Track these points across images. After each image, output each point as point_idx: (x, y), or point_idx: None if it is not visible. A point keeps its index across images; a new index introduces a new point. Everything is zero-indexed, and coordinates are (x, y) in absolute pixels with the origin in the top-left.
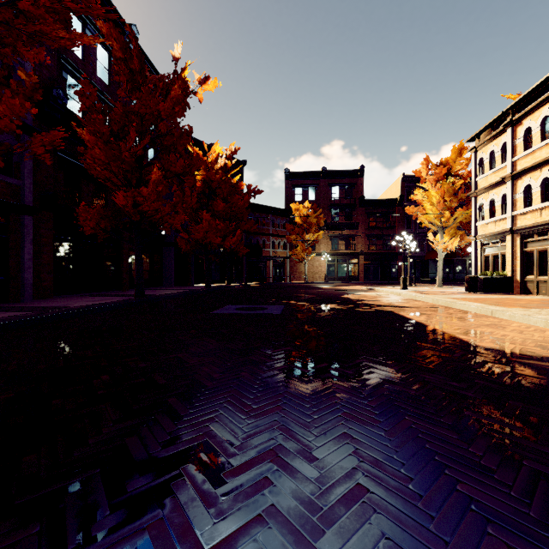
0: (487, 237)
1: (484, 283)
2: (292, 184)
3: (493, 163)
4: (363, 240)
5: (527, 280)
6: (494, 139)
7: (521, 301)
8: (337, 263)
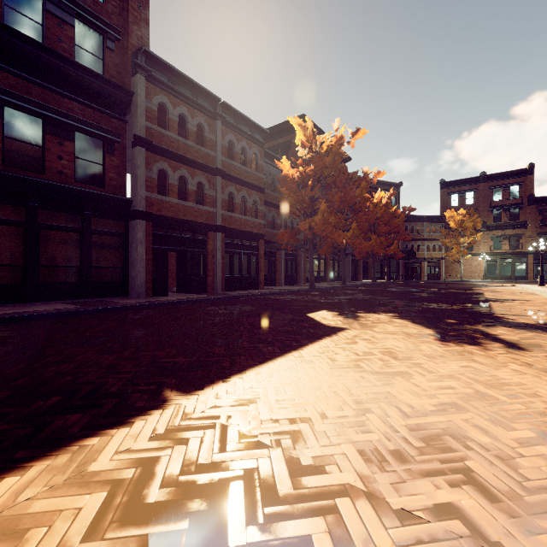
0: None
1: None
2: (447, 192)
3: None
4: (532, 239)
5: None
6: None
7: None
8: (499, 263)
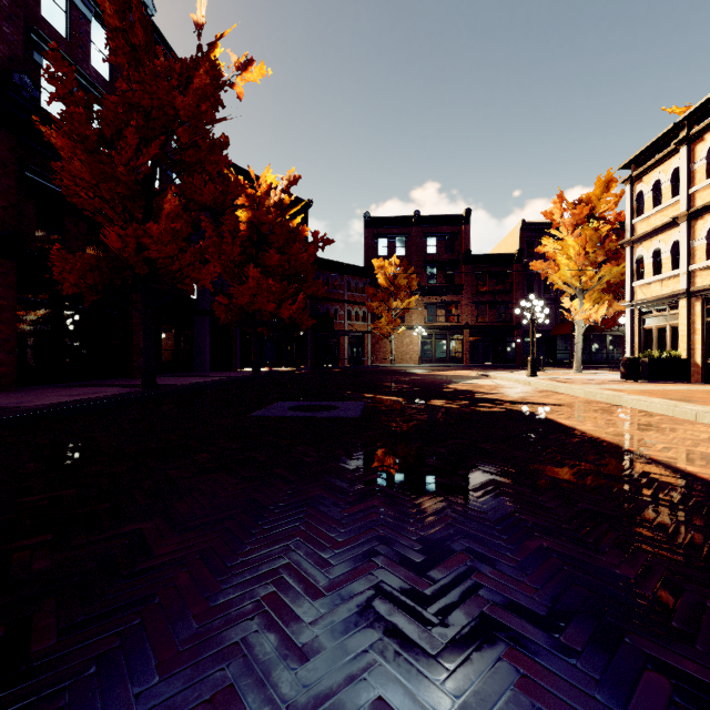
0: (650, 302)
1: (649, 367)
2: (373, 234)
3: (658, 198)
4: (469, 309)
5: None
6: (660, 164)
7: None
8: (434, 340)
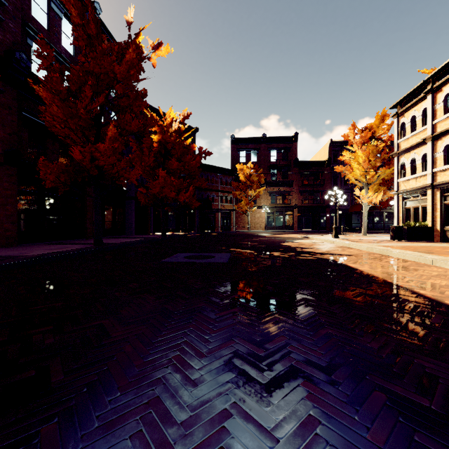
0: (409, 191)
1: (408, 232)
2: (237, 148)
3: (414, 126)
4: (297, 195)
5: (446, 229)
6: (415, 105)
7: (448, 249)
8: (275, 215)
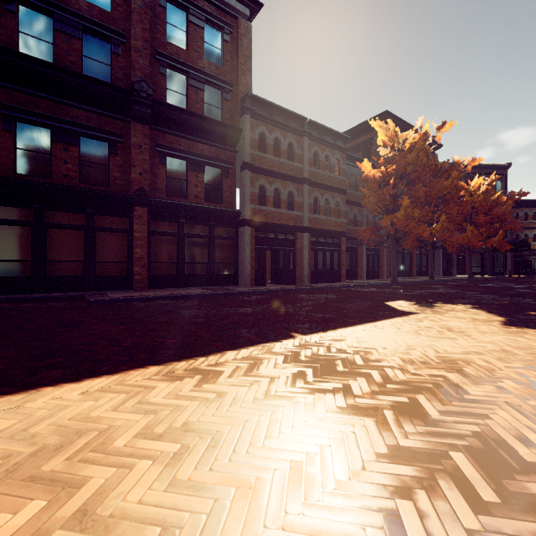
0: None
1: None
2: None
3: None
4: None
5: None
6: None
7: None
8: None
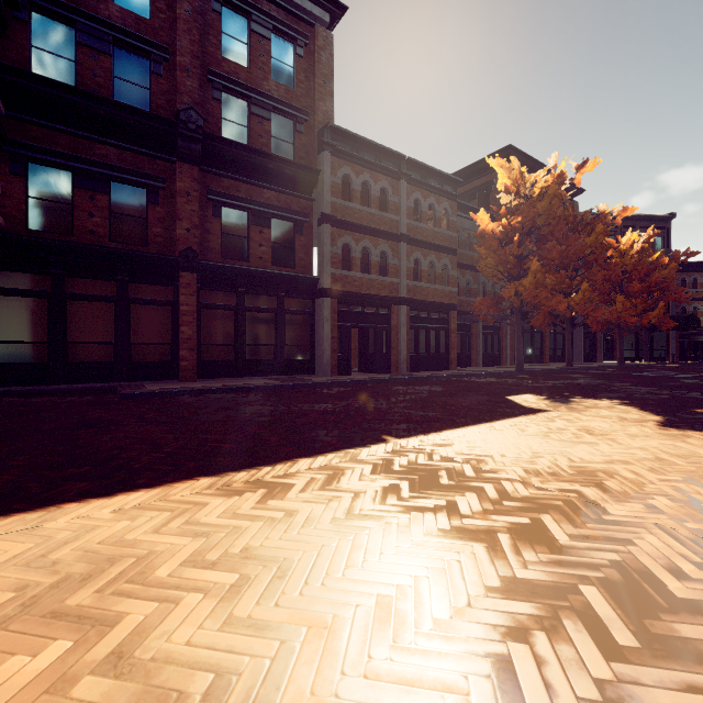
0: None
1: None
2: None
3: None
4: None
5: None
6: None
7: None
8: None
